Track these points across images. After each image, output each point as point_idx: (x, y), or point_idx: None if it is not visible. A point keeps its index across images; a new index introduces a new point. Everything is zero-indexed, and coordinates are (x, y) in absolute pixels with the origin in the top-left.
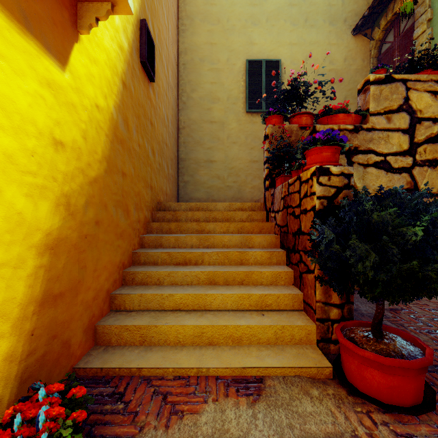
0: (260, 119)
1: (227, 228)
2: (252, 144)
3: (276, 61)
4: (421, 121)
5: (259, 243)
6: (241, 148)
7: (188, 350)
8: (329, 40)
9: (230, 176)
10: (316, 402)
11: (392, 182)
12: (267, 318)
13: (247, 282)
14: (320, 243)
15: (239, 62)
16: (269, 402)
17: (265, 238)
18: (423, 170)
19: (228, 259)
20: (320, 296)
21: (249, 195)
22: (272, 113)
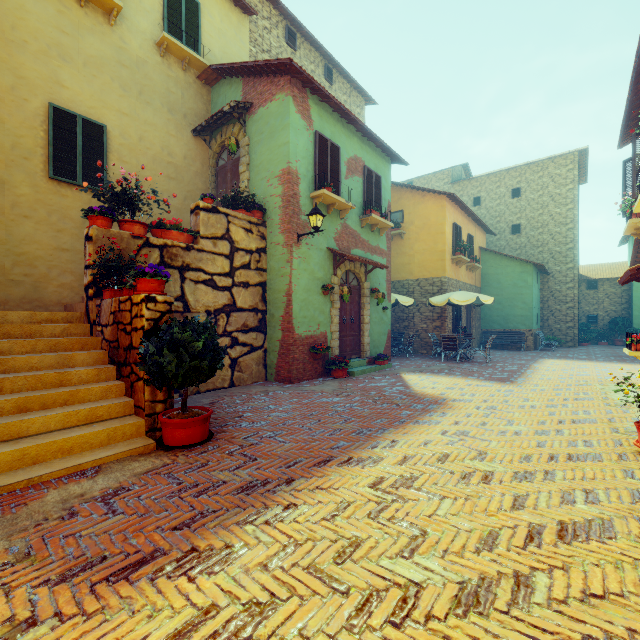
0: (74, 193)
1: (33, 347)
2: (59, 224)
3: (99, 125)
4: (238, 250)
5: (83, 361)
6: (41, 227)
7: (8, 475)
8: (168, 129)
9: (19, 265)
10: (143, 462)
11: (218, 298)
12: (100, 426)
13: (72, 402)
14: (147, 355)
15: (35, 100)
16: (106, 473)
17: (91, 355)
18: (240, 290)
19: (42, 383)
20: (149, 397)
21: (55, 296)
22: (98, 213)
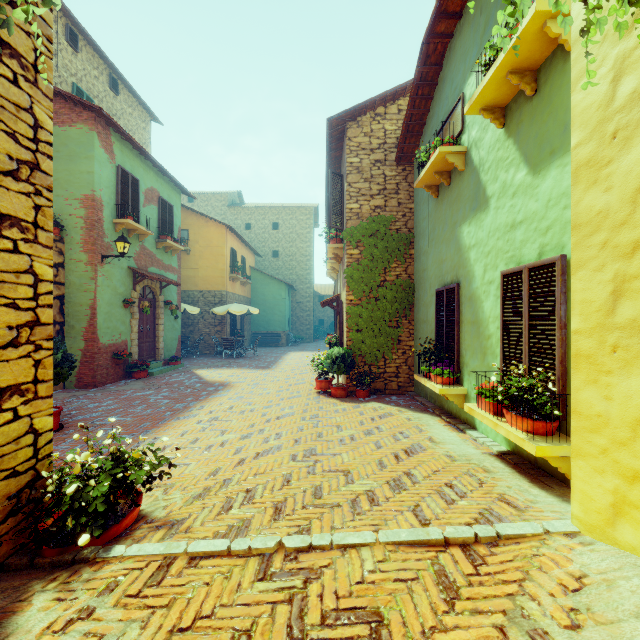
0: None
1: None
2: None
3: None
4: None
5: None
6: None
7: None
8: None
9: None
10: None
11: None
12: None
13: None
14: None
15: None
16: None
17: None
18: None
19: None
20: None
21: None
22: None
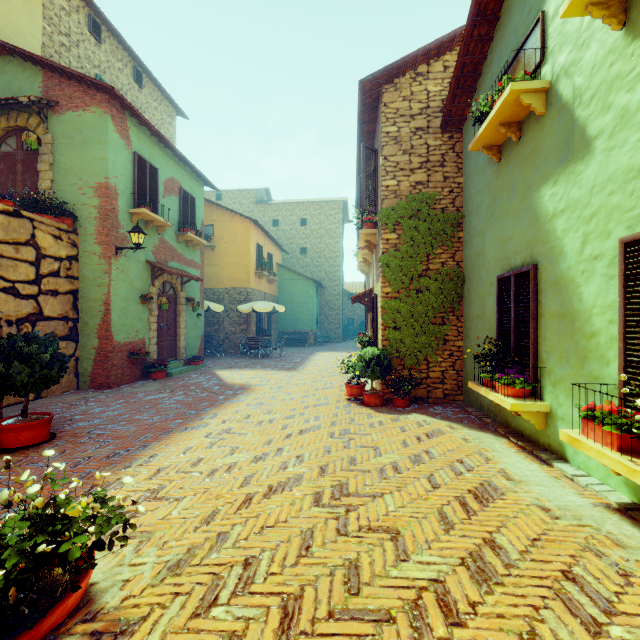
0: None
1: None
2: None
3: None
4: (46, 257)
5: None
6: None
7: None
8: None
9: None
10: None
11: (21, 307)
12: None
13: None
14: None
15: None
16: None
17: None
18: (48, 298)
19: None
20: None
21: None
22: None
